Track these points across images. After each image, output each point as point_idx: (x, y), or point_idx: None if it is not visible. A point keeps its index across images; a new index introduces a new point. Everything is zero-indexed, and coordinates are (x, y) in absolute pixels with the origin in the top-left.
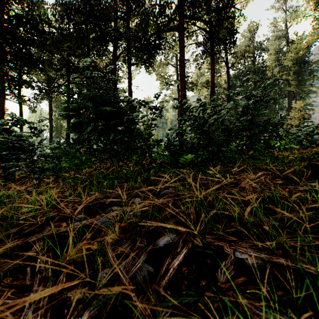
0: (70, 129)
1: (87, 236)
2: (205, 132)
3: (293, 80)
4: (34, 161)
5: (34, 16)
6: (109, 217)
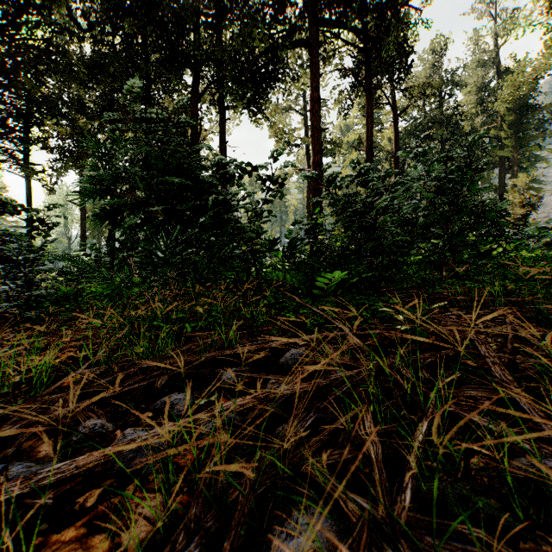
0: (95, 219)
1: (89, 499)
2: (367, 227)
3: (508, 138)
4: (31, 284)
5: (51, 22)
6: (151, 443)
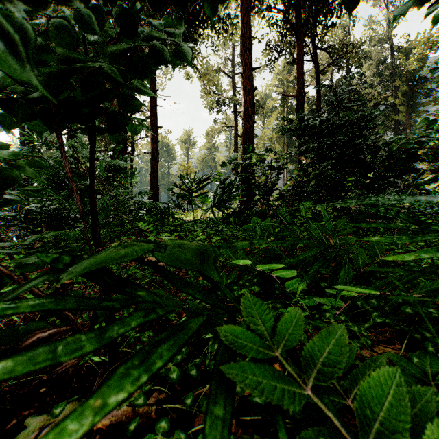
0: None
1: None
2: None
3: (401, 105)
4: None
5: None
6: None
